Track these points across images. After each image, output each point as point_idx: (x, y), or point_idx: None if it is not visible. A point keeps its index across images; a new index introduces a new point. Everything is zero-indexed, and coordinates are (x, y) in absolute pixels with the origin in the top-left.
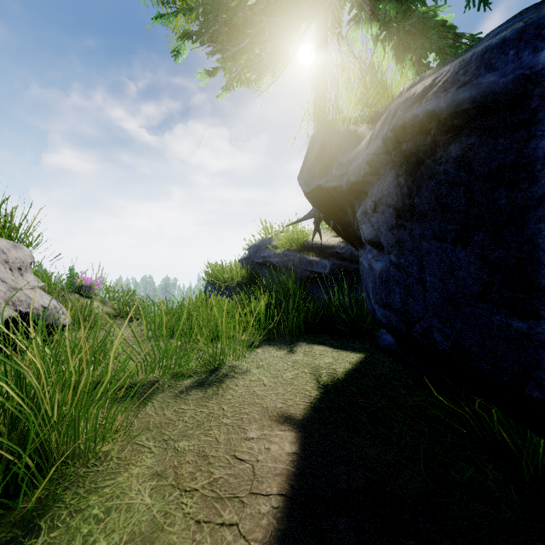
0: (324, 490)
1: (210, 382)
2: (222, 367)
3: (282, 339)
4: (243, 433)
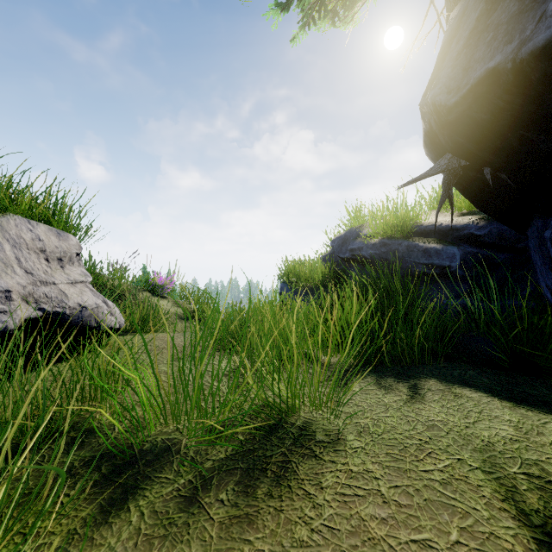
0: None
1: (267, 464)
2: (293, 422)
3: (389, 367)
4: None
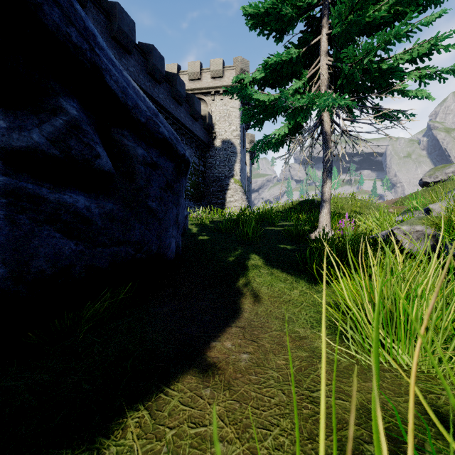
0: (208, 326)
1: None
2: None
3: None
4: (253, 358)
